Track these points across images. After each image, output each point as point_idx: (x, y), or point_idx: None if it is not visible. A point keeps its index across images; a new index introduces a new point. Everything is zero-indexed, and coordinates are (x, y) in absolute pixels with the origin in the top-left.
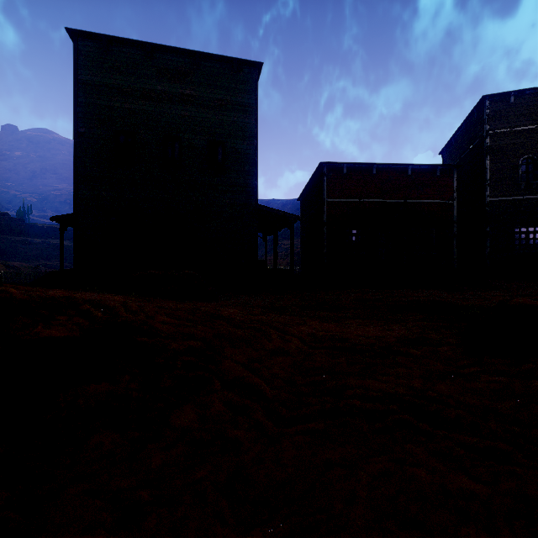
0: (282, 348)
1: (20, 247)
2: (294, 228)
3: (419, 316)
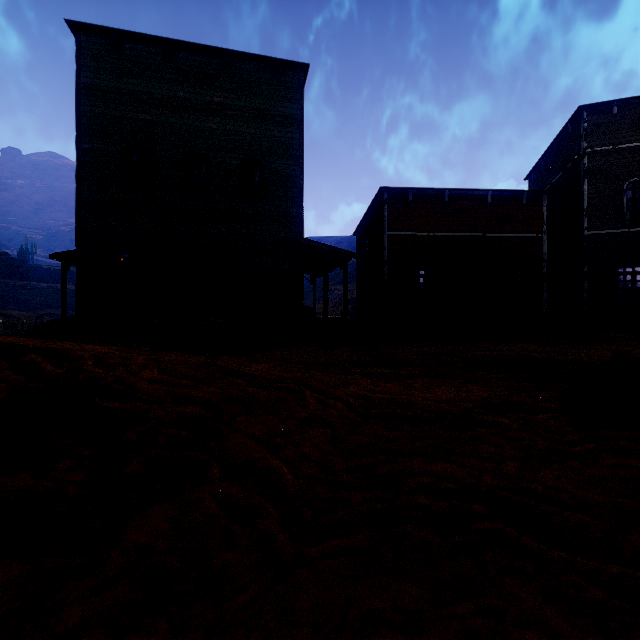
0: (320, 416)
1: (21, 293)
2: (350, 270)
3: (505, 374)
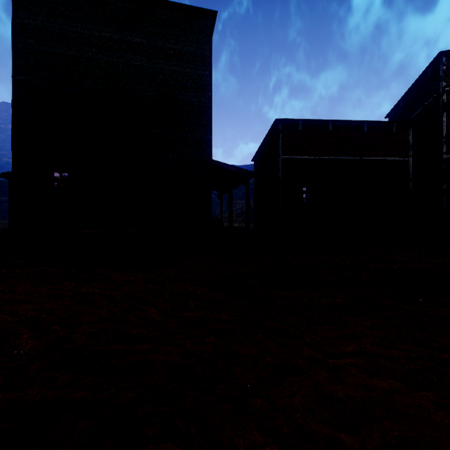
0: None
1: (5, 206)
2: None
3: None
